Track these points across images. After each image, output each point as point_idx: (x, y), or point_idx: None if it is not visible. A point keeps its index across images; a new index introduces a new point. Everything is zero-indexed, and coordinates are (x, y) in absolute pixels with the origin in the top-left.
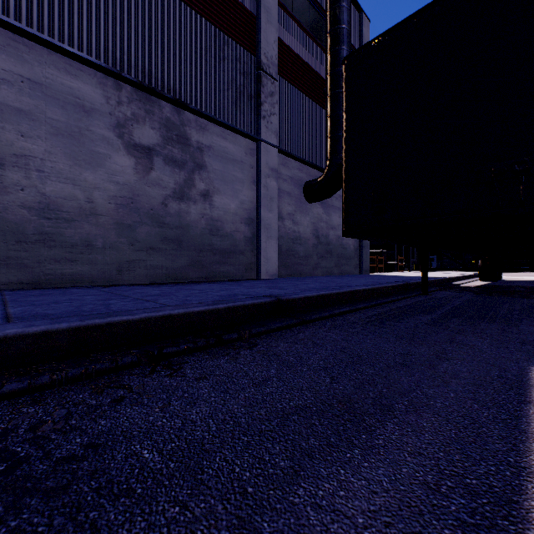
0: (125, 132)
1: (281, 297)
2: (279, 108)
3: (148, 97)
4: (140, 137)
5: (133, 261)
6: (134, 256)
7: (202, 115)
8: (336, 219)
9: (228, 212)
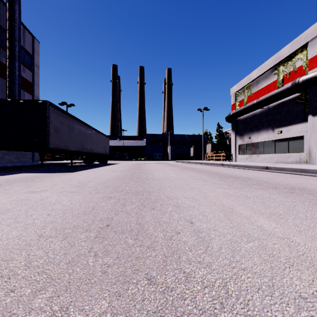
0: None
1: None
2: None
3: None
4: None
5: None
6: None
7: None
8: None
9: None
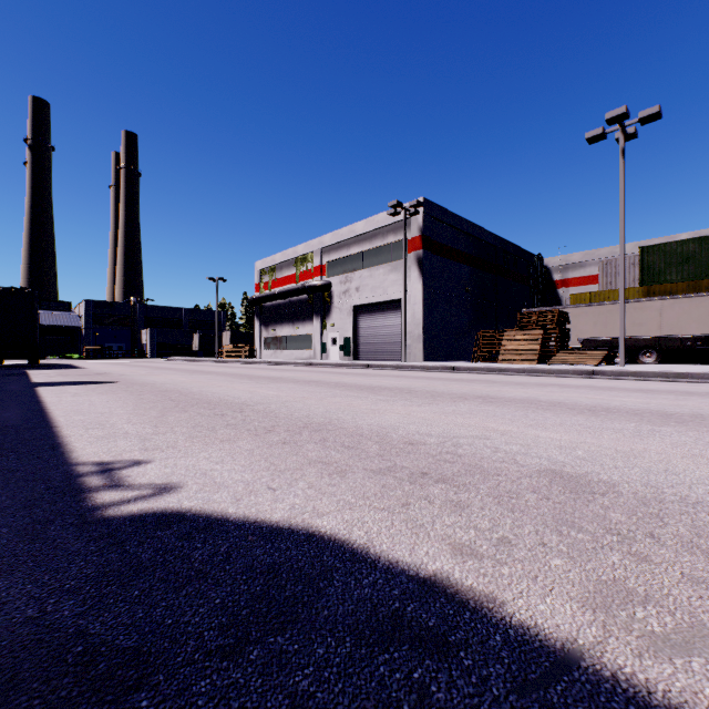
0: None
1: None
2: None
3: None
4: None
5: None
6: None
7: None
8: None
9: None
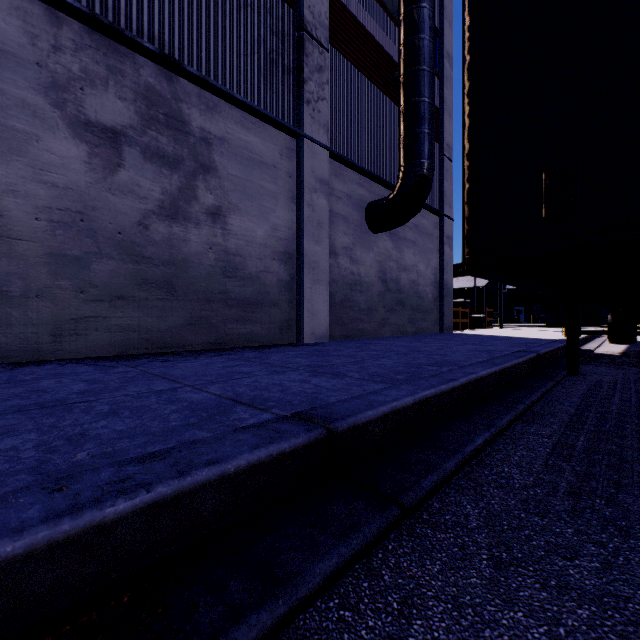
0: (69, 99)
1: (337, 423)
2: (330, 92)
3: (114, 45)
4: (98, 110)
5: (83, 319)
6: (87, 310)
7: (209, 87)
8: (410, 256)
9: (252, 242)
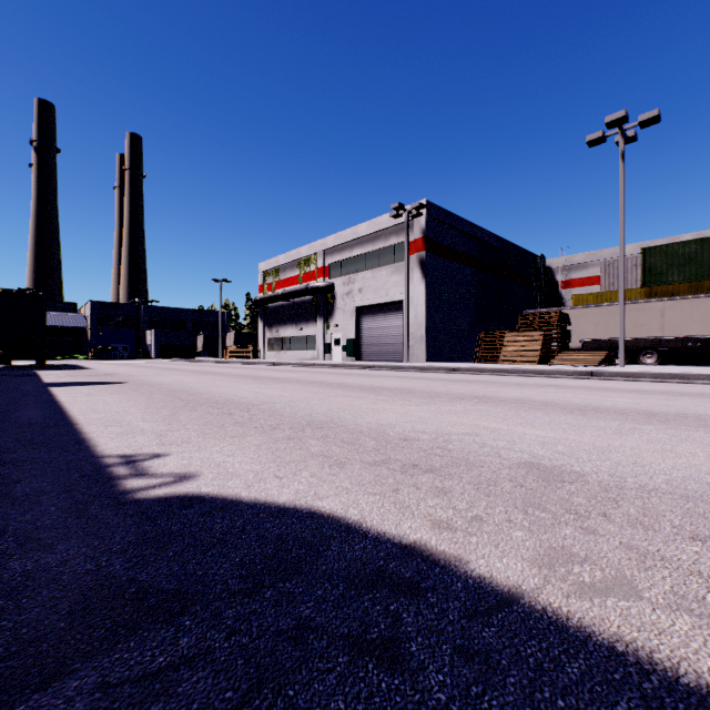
0: None
1: None
2: None
3: None
4: None
5: None
6: None
7: None
8: None
9: None
